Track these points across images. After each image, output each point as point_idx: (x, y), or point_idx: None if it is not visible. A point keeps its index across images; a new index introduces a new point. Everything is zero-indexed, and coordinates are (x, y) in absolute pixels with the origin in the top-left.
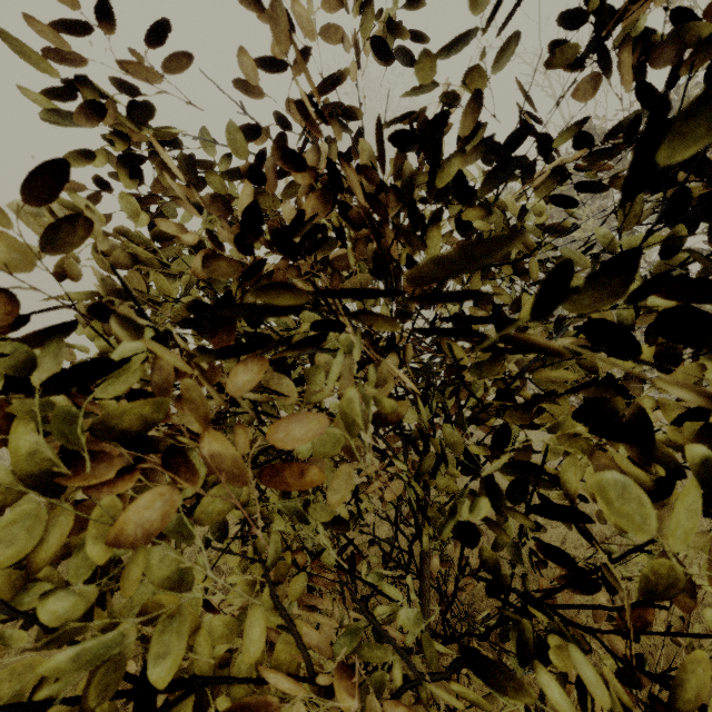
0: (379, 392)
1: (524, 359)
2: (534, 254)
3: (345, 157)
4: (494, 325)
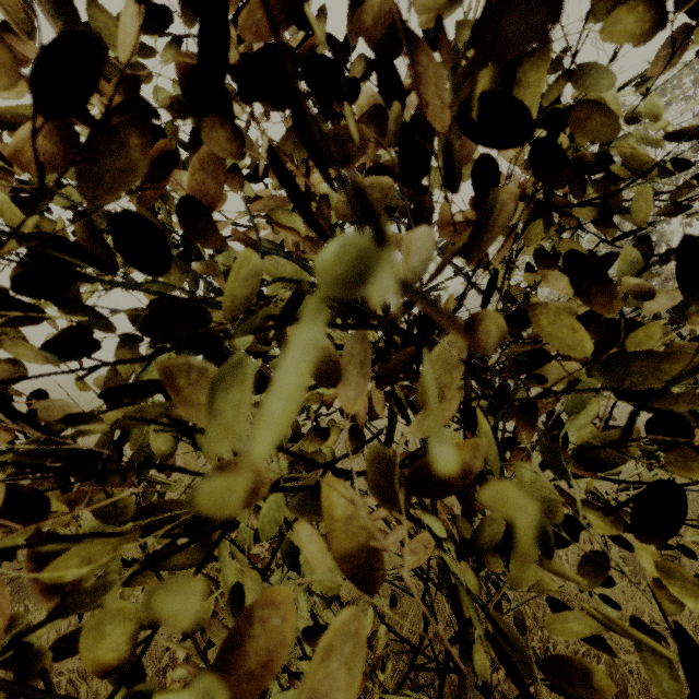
0: (424, 418)
1: (690, 346)
2: (649, 178)
3: (344, 43)
4: (676, 267)
